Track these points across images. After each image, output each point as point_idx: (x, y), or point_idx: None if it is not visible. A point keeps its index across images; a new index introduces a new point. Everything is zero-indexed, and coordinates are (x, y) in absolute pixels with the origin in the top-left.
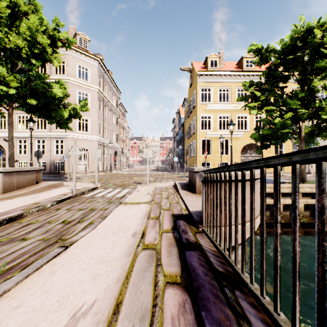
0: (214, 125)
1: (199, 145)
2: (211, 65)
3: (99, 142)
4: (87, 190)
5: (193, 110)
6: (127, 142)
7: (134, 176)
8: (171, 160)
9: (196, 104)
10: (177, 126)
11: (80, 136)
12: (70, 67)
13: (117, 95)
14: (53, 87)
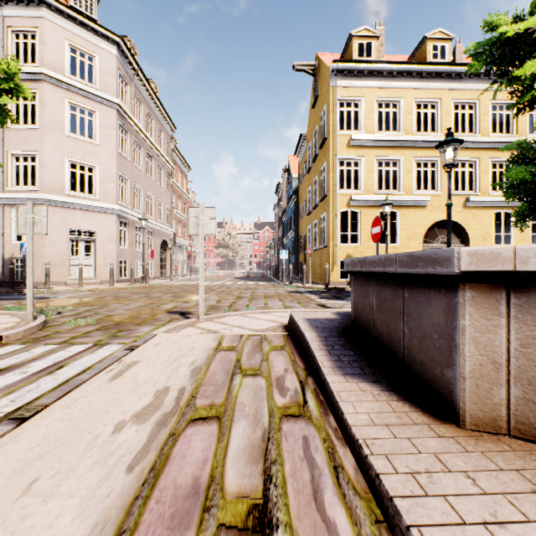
0: (368, 180)
1: (335, 223)
2: (359, 53)
3: (121, 219)
4: None
5: (321, 150)
6: None
7: (191, 290)
8: (274, 258)
9: (328, 136)
10: (283, 197)
11: (75, 203)
12: (50, 47)
13: (167, 132)
14: None
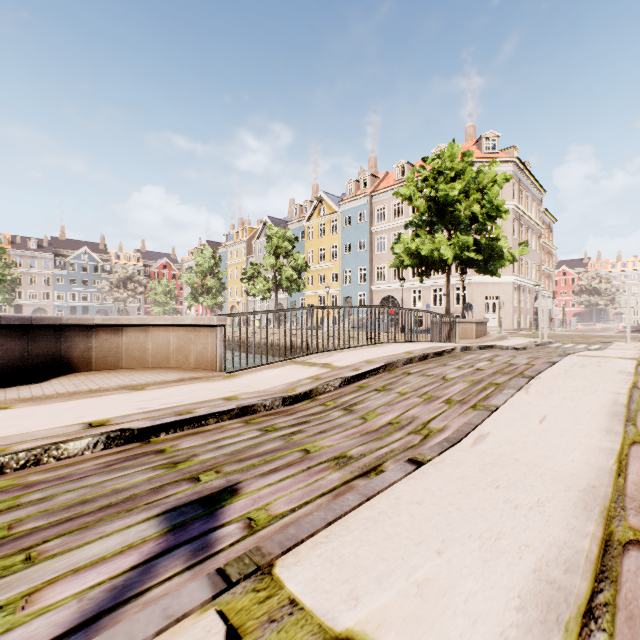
0: None
1: None
2: None
3: (513, 285)
4: (546, 342)
5: None
6: None
7: (588, 336)
8: None
9: None
10: None
11: (488, 279)
12: None
13: (537, 199)
14: (500, 240)
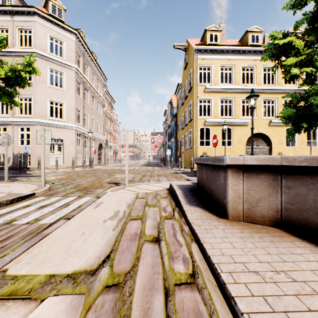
0: (215, 111)
1: (197, 134)
2: (210, 40)
3: (77, 132)
4: None
5: (189, 93)
6: (116, 136)
7: (117, 172)
8: (163, 154)
9: (193, 86)
10: (168, 118)
11: (53, 124)
12: (39, 37)
13: (102, 81)
14: None
